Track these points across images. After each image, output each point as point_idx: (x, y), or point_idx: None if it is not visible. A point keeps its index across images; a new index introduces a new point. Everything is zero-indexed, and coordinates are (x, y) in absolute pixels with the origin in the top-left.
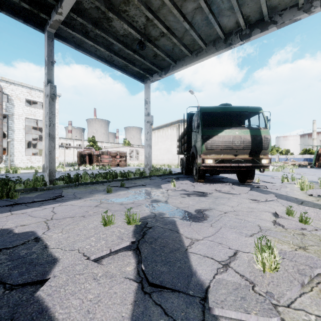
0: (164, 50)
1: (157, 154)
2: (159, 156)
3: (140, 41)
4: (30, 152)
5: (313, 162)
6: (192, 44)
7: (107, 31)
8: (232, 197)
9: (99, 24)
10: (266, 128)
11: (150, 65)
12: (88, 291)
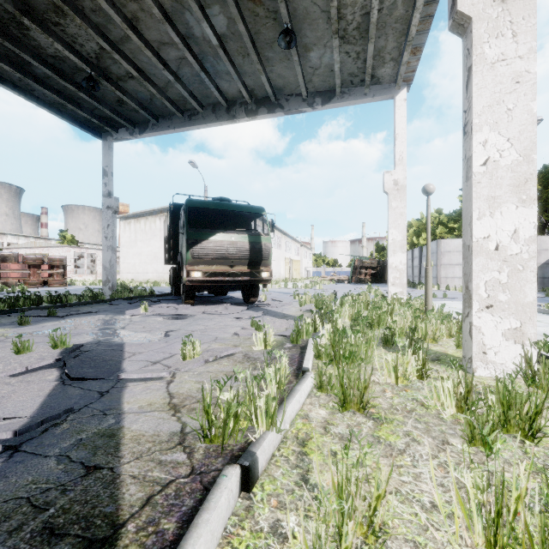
0: (137, 98)
1: (134, 263)
2: (138, 266)
3: (88, 76)
4: None
5: (350, 277)
6: (183, 101)
7: (17, 41)
8: (218, 317)
9: None
10: (268, 234)
11: (112, 114)
12: (1, 390)
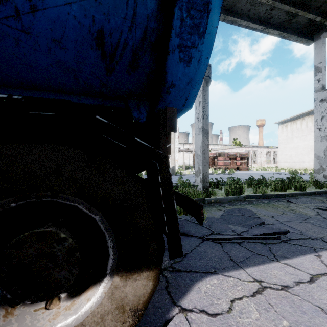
0: None
1: (290, 155)
2: (294, 157)
3: None
4: None
5: None
6: None
7: None
8: None
9: None
10: None
11: None
12: None
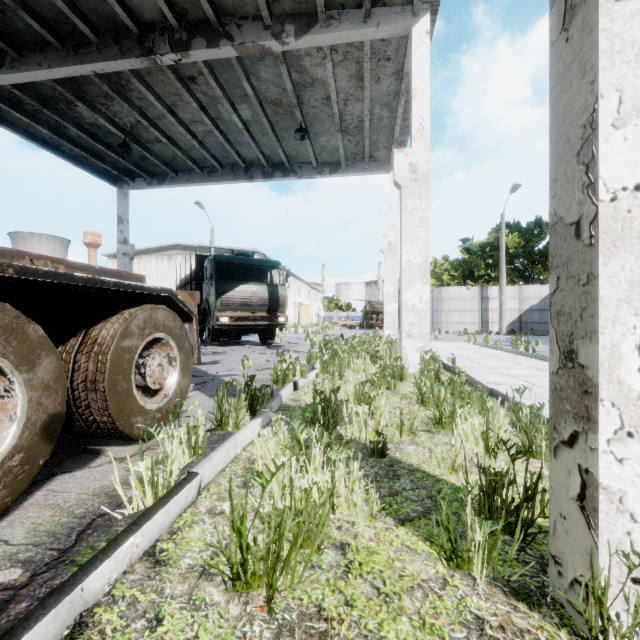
0: (160, 156)
1: None
2: None
3: (124, 143)
4: None
5: (362, 322)
6: (204, 160)
7: (63, 113)
8: (246, 353)
9: (50, 102)
10: (284, 285)
11: (134, 168)
12: None
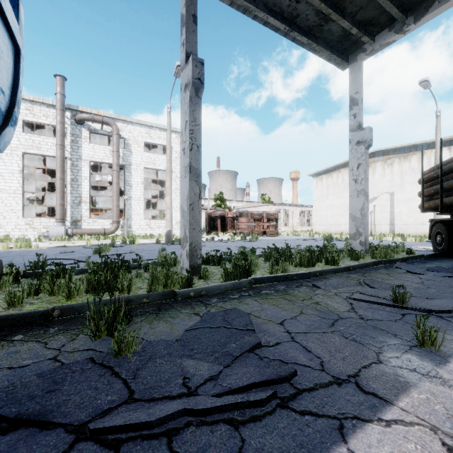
0: None
1: (326, 216)
2: (330, 218)
3: None
4: (149, 215)
5: None
6: None
7: None
8: None
9: None
10: None
11: (385, 2)
12: None
